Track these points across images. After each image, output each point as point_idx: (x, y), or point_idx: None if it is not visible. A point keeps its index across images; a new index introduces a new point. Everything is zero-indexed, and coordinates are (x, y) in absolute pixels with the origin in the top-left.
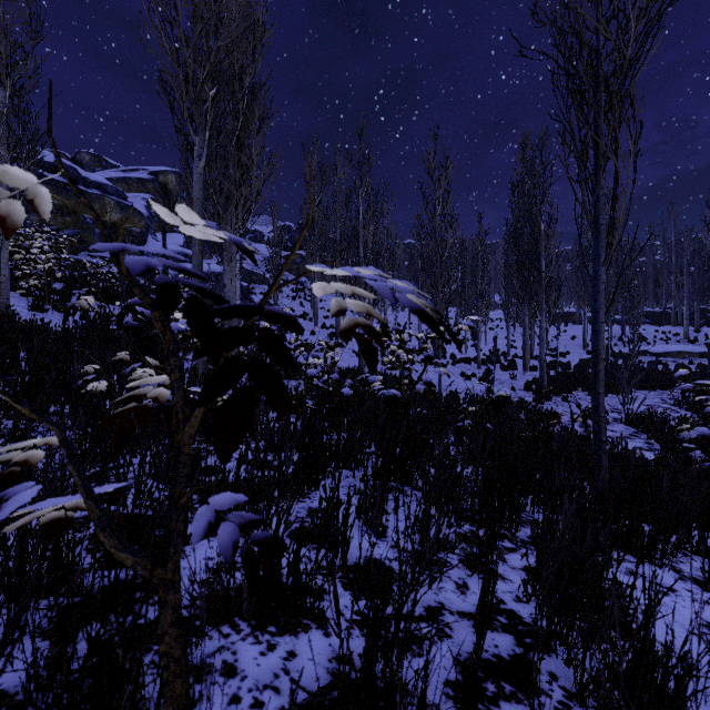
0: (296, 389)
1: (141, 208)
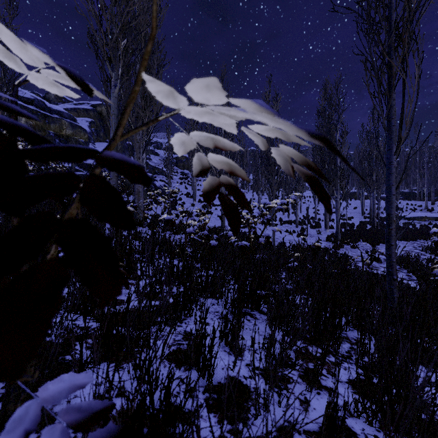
0: (180, 241)
1: (85, 127)
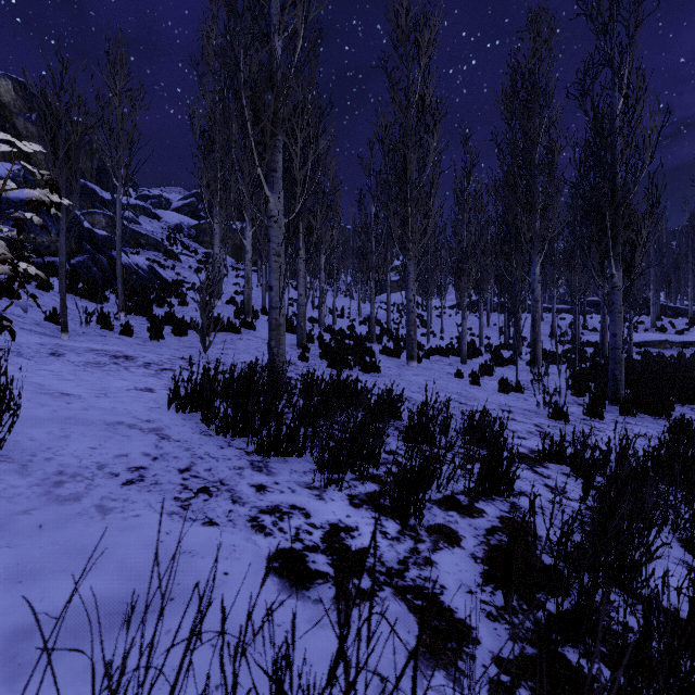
0: None
1: None
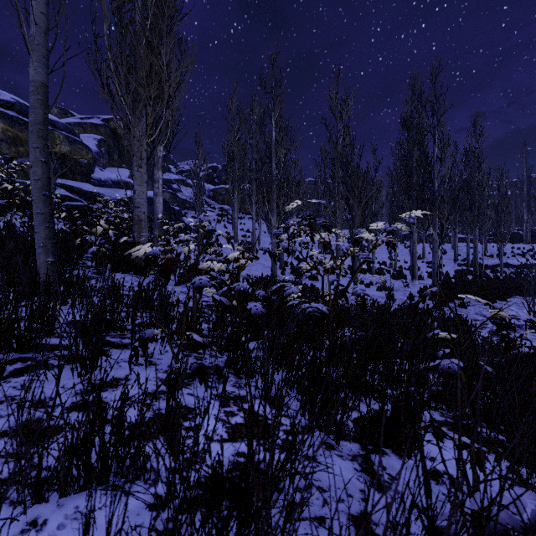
0: (184, 305)
1: (91, 145)
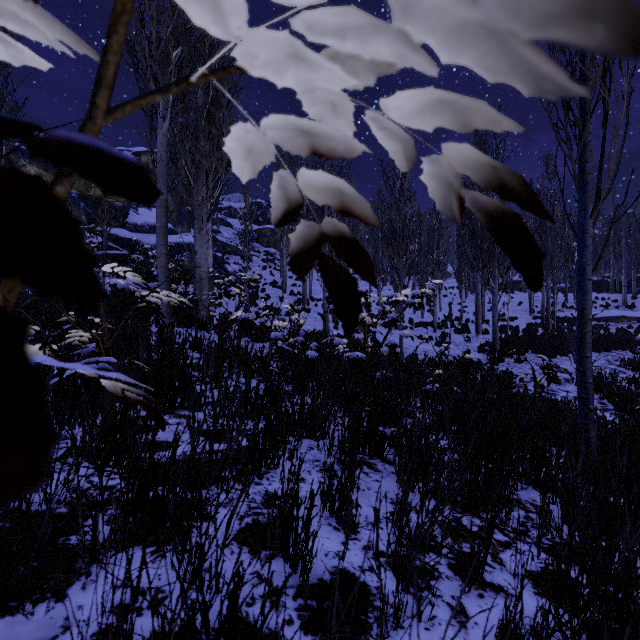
0: (261, 352)
1: None
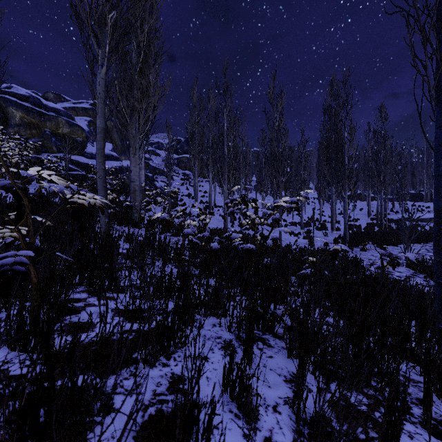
0: (176, 244)
1: (84, 125)
